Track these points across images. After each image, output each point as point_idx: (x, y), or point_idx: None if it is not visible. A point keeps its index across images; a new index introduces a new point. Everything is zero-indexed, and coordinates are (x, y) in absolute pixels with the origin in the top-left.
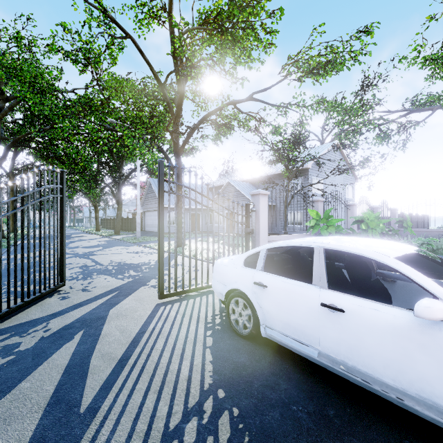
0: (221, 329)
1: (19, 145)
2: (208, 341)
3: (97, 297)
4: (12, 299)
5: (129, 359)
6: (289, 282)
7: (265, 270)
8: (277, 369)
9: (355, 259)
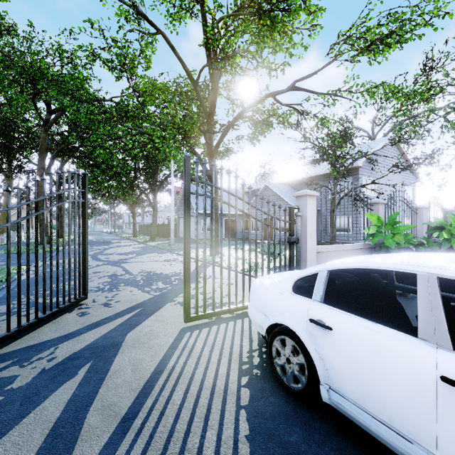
0: (260, 376)
1: (63, 155)
2: (242, 395)
3: (117, 314)
4: (31, 312)
5: (135, 419)
6: (371, 327)
7: (324, 299)
8: None
9: None
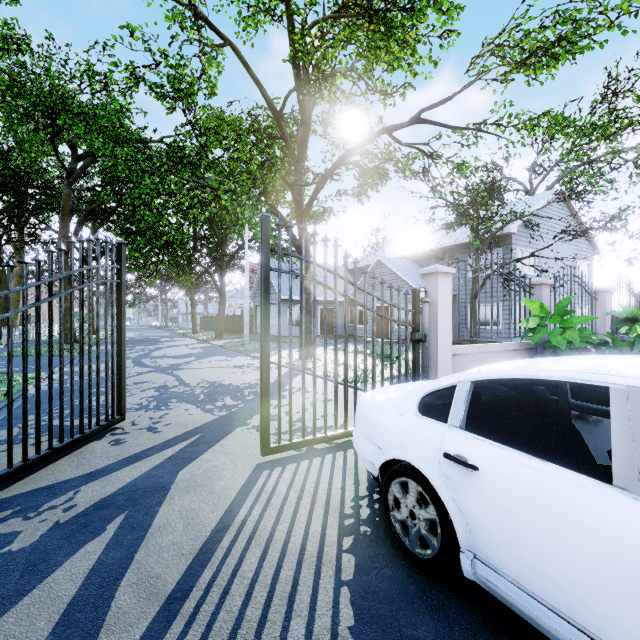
0: (371, 535)
1: (94, 218)
2: (344, 565)
3: (166, 443)
4: (45, 440)
5: (186, 599)
6: (539, 467)
7: (465, 423)
8: None
9: None
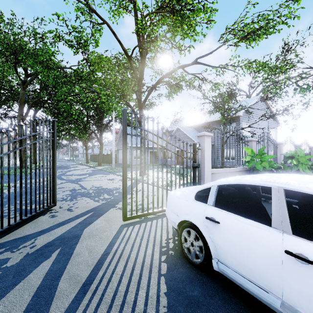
0: (174, 255)
1: (36, 106)
2: (162, 268)
3: (77, 216)
4: (17, 216)
5: (92, 284)
6: (244, 221)
7: (215, 204)
8: (233, 310)
9: (308, 197)
